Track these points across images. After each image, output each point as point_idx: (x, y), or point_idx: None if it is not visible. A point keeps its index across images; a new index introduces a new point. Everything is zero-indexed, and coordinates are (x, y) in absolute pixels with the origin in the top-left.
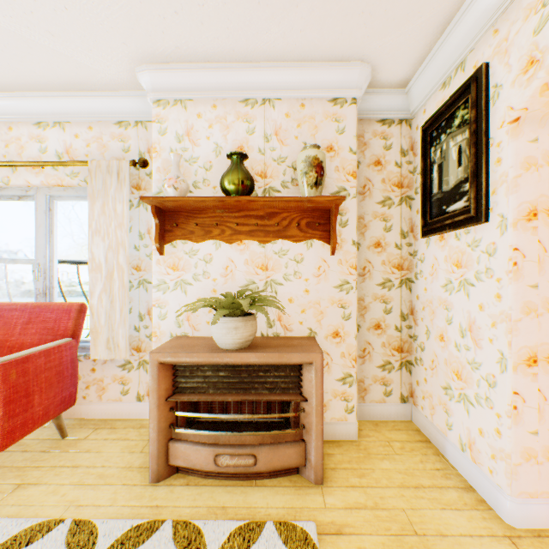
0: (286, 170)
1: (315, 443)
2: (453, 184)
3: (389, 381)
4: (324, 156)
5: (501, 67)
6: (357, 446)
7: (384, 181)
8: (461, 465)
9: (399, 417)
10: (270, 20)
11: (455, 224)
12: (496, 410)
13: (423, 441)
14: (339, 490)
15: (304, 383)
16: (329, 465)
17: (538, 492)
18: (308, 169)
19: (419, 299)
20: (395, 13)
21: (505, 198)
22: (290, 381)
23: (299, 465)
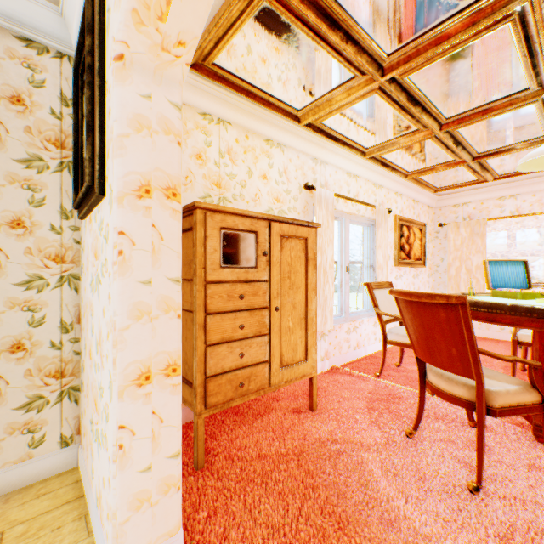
0: None
1: None
2: None
3: (40, 424)
4: None
5: None
6: None
7: (32, 131)
8: (96, 528)
9: (58, 469)
10: None
11: (89, 198)
12: (109, 453)
13: (73, 500)
14: None
15: None
16: None
17: (153, 541)
18: None
19: (83, 302)
20: None
21: (112, 162)
22: None
23: None
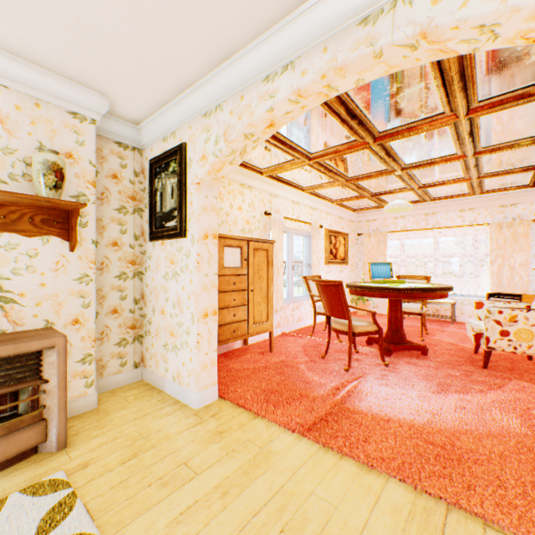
0: (16, 162)
1: (59, 415)
2: (169, 209)
3: (125, 354)
4: (66, 164)
5: (193, 150)
6: (98, 411)
7: (121, 193)
8: (174, 391)
9: (133, 380)
10: (4, 18)
11: (170, 235)
12: (190, 347)
13: (151, 389)
14: (83, 444)
15: (45, 367)
16: (72, 433)
17: (209, 385)
18: (48, 172)
19: (148, 287)
20: (130, 80)
21: (194, 225)
22: (28, 370)
23: (41, 443)
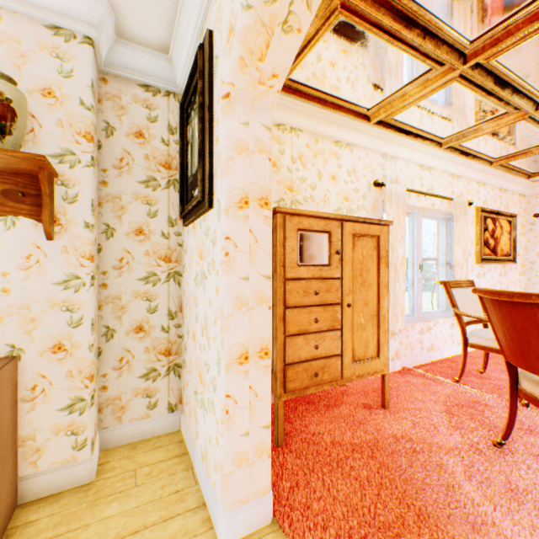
0: None
1: None
2: (197, 166)
3: (154, 391)
4: (18, 94)
5: (219, 36)
6: (86, 492)
7: (149, 158)
8: (201, 478)
9: (166, 429)
10: None
11: (196, 210)
12: (216, 416)
13: (180, 455)
14: None
15: None
16: None
17: (250, 495)
18: None
19: (185, 295)
20: None
21: (220, 181)
22: None
23: None
